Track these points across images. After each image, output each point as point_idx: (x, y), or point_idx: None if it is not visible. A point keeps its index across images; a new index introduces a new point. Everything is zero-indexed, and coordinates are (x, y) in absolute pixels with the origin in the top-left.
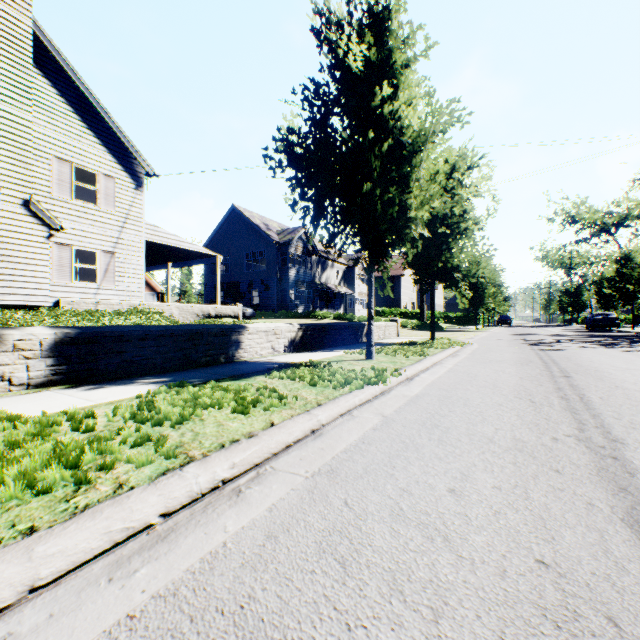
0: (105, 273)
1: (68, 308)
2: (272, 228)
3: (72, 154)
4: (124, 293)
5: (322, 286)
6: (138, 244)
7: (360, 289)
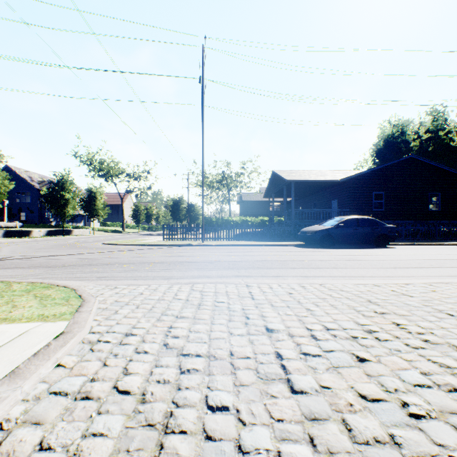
0: None
1: None
2: (35, 179)
3: None
4: None
5: None
6: None
7: None
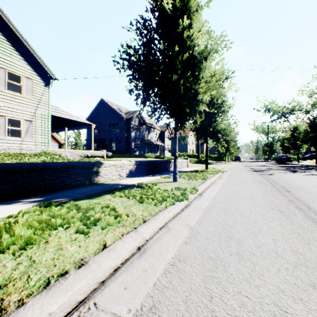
0: (26, 132)
1: (3, 152)
2: (122, 111)
3: (6, 64)
4: (38, 143)
5: (148, 141)
6: (46, 116)
7: (167, 143)
